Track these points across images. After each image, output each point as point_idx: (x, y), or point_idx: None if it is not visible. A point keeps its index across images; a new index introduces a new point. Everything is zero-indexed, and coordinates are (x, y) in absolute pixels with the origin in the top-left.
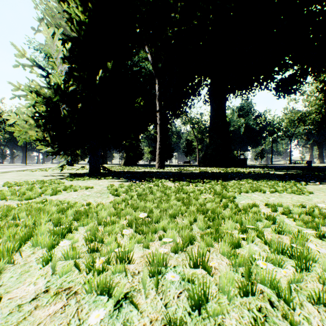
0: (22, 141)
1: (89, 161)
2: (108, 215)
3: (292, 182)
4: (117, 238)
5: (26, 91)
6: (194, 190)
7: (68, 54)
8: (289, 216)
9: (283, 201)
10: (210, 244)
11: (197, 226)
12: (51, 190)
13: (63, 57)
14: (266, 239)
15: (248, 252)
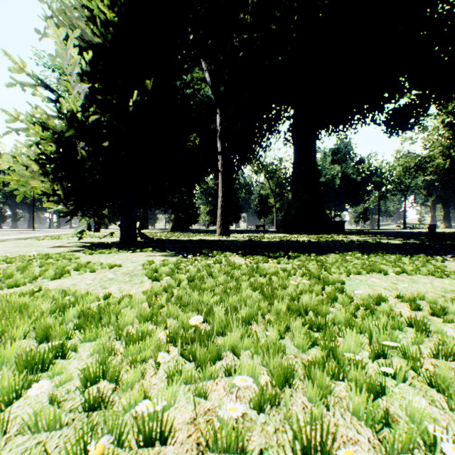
0: (22, 196)
1: (121, 225)
2: (137, 317)
3: (422, 257)
4: (148, 369)
5: (26, 123)
6: (277, 270)
7: (88, 68)
8: (445, 319)
9: (422, 289)
10: (324, 387)
11: (292, 341)
12: (54, 270)
13: (82, 73)
14: (432, 377)
15: (406, 410)
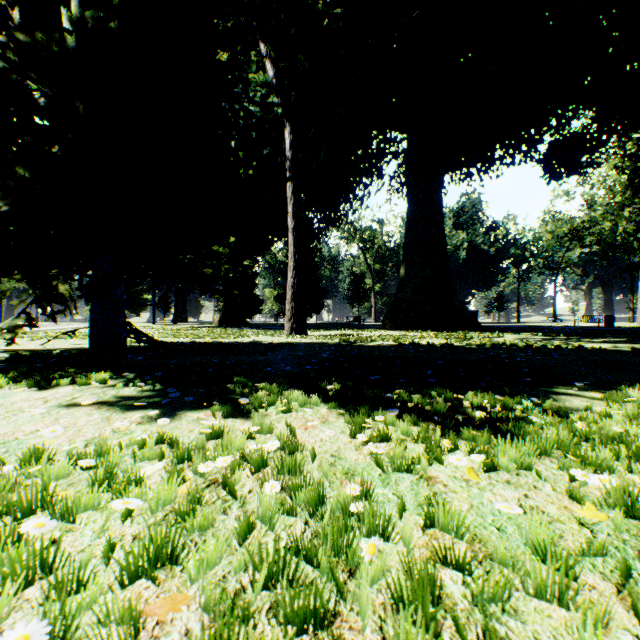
0: None
1: (91, 315)
2: None
3: None
4: None
5: None
6: None
7: None
8: None
9: None
10: None
11: None
12: None
13: None
14: None
15: None
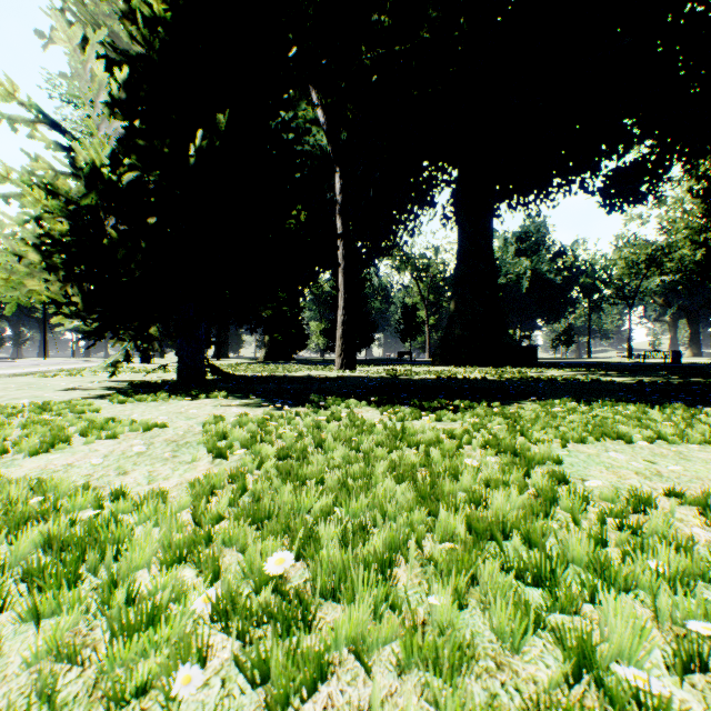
0: (15, 305)
1: (179, 352)
2: (164, 547)
3: (681, 408)
4: None
5: (17, 184)
6: (438, 436)
7: (123, 94)
8: None
9: (706, 475)
10: None
11: (484, 614)
12: (39, 437)
13: (111, 102)
14: None
15: None
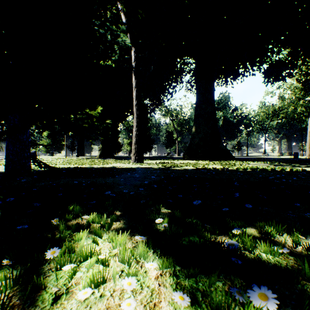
0: None
1: (6, 151)
2: None
3: None
4: None
5: None
6: None
7: None
8: None
9: None
10: None
11: None
12: None
13: None
14: None
15: None
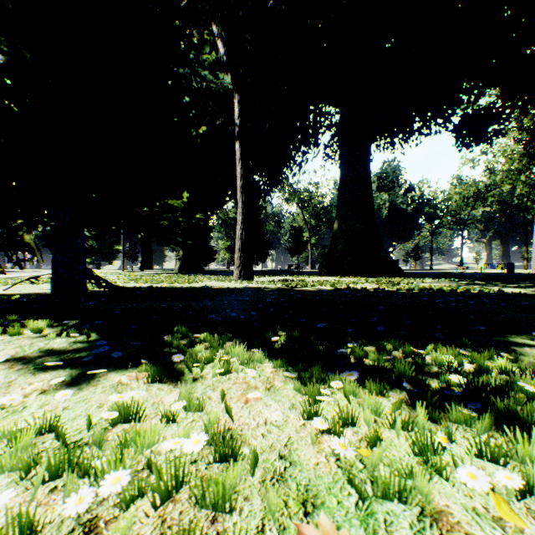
0: None
1: (53, 263)
2: None
3: None
4: None
5: None
6: None
7: None
8: None
9: None
10: None
11: None
12: None
13: None
14: None
15: None
